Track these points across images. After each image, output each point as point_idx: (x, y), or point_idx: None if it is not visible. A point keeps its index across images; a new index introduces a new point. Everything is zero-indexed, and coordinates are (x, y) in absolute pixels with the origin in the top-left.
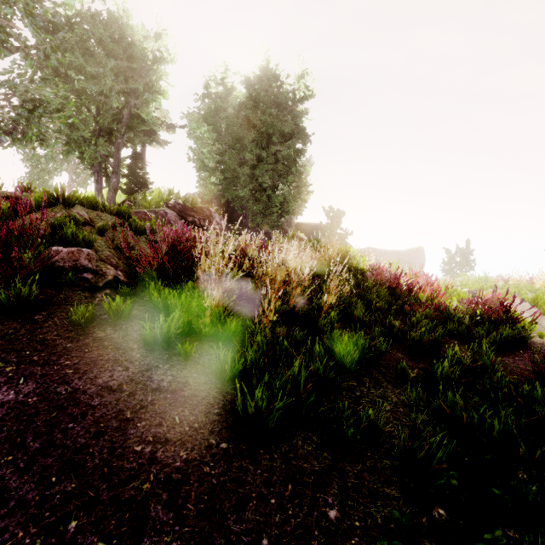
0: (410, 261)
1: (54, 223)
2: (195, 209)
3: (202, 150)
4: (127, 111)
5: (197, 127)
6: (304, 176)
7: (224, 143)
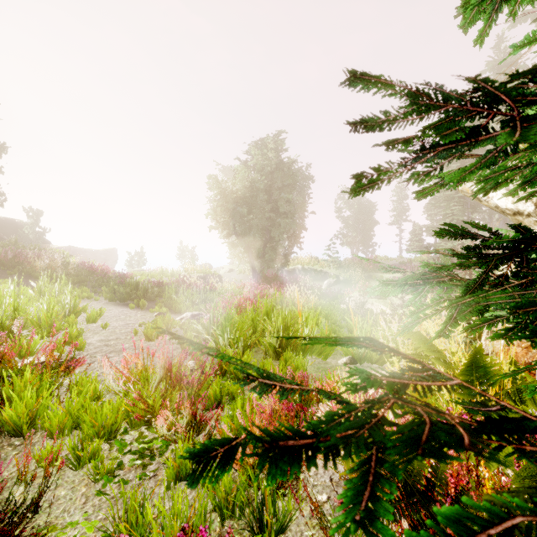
0: (106, 259)
1: None
2: None
3: None
4: None
5: None
6: None
7: None
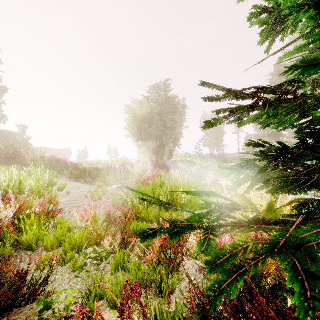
0: (65, 154)
1: None
2: None
3: None
4: None
5: None
6: None
7: None
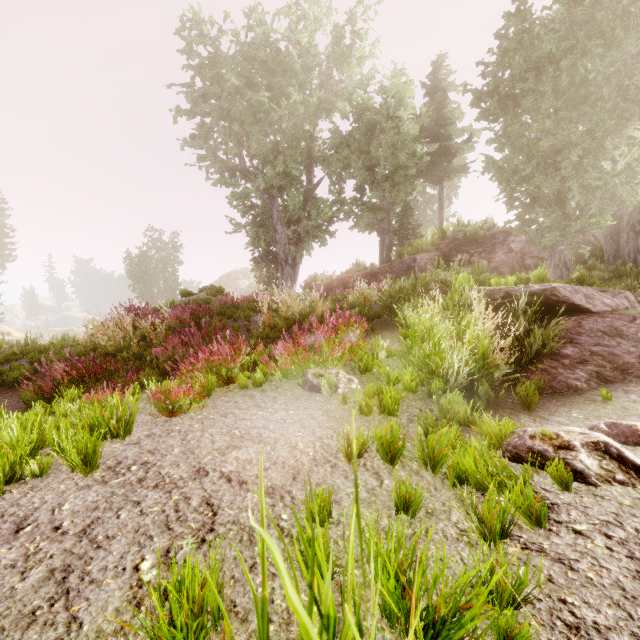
0: None
1: (155, 308)
2: (481, 239)
3: None
4: (380, 175)
5: None
6: None
7: None
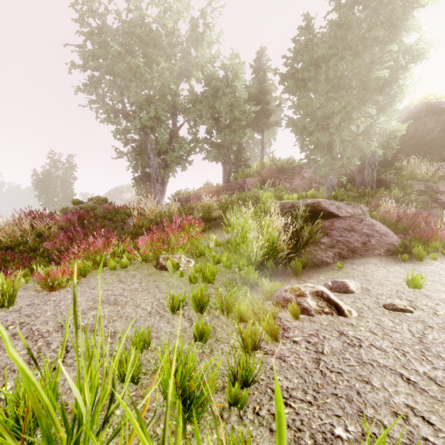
0: None
1: (51, 212)
2: (286, 170)
3: None
4: (222, 124)
5: None
6: None
7: None
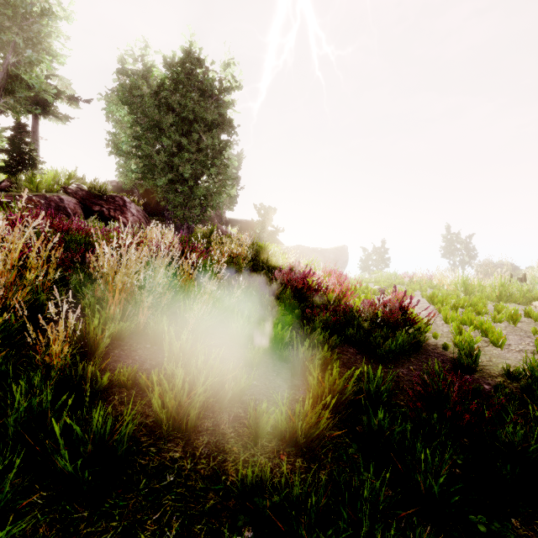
0: (335, 259)
1: None
2: (104, 197)
3: (120, 133)
4: (2, 70)
5: (114, 106)
6: (235, 171)
7: (143, 127)
